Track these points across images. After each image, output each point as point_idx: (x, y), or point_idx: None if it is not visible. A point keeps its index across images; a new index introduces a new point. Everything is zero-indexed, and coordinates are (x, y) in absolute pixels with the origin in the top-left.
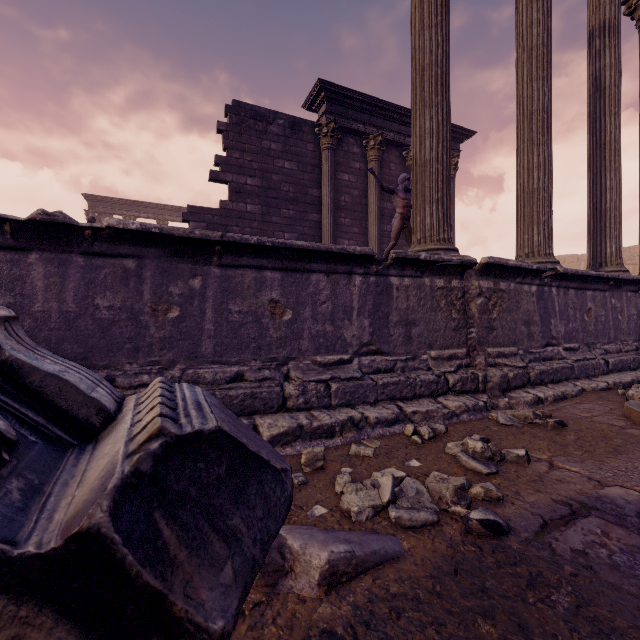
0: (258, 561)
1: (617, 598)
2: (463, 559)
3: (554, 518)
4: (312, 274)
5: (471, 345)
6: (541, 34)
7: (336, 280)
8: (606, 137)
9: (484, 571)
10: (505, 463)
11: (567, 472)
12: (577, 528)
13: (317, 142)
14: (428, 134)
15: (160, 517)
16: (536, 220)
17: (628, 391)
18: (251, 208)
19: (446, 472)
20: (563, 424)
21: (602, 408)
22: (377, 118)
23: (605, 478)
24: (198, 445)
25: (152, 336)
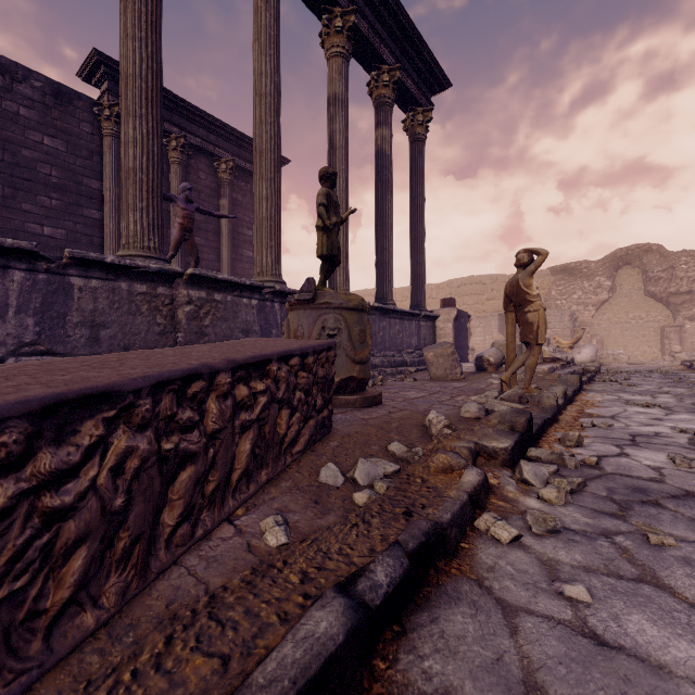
0: None
1: None
2: None
3: None
4: None
5: None
6: (269, 85)
7: None
8: (337, 187)
9: None
10: None
11: None
12: None
13: (97, 124)
14: (132, 143)
15: None
16: (265, 244)
17: None
18: None
19: None
20: None
21: None
22: (180, 118)
23: None
24: None
25: None
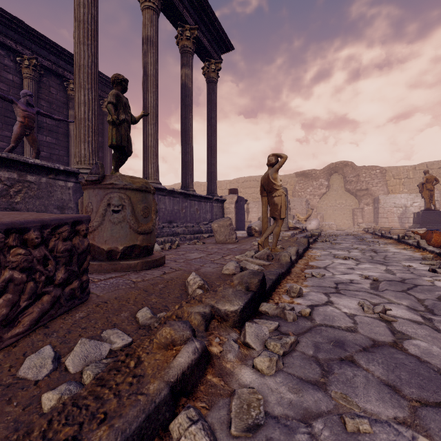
0: None
1: None
2: None
3: None
4: None
5: None
6: (86, 14)
7: None
8: (149, 104)
9: None
10: None
11: None
12: None
13: None
14: None
15: None
16: (83, 139)
17: None
18: None
19: None
20: None
21: None
22: (32, 43)
23: None
24: None
25: None
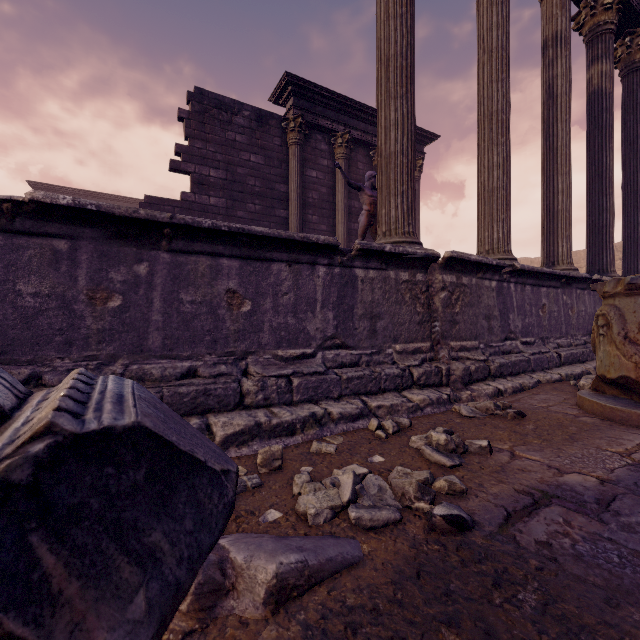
0: (183, 585)
1: (583, 591)
2: (426, 560)
3: (517, 509)
4: (273, 263)
5: (435, 339)
6: (500, 37)
7: (299, 270)
8: (558, 142)
9: (448, 572)
10: (468, 455)
11: (528, 461)
12: (540, 518)
13: (284, 136)
14: (393, 126)
15: (39, 541)
16: (496, 218)
17: (579, 382)
18: (215, 201)
19: (410, 466)
20: (522, 414)
21: (557, 398)
22: (345, 116)
23: (564, 465)
24: (106, 445)
25: (88, 327)
